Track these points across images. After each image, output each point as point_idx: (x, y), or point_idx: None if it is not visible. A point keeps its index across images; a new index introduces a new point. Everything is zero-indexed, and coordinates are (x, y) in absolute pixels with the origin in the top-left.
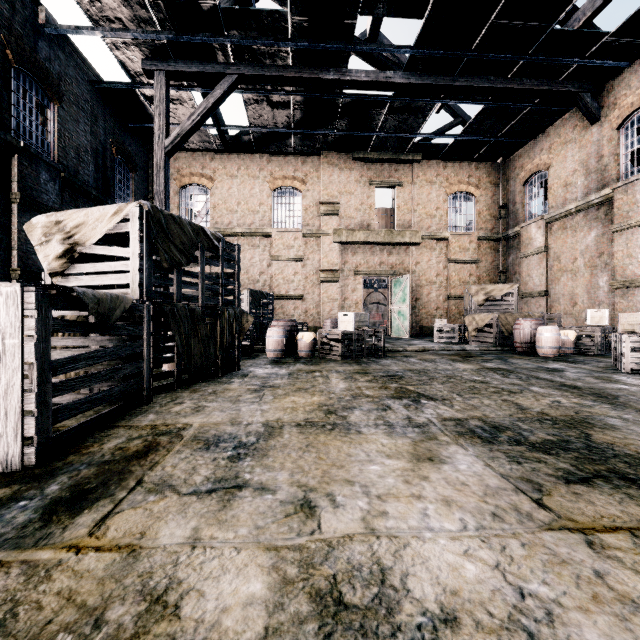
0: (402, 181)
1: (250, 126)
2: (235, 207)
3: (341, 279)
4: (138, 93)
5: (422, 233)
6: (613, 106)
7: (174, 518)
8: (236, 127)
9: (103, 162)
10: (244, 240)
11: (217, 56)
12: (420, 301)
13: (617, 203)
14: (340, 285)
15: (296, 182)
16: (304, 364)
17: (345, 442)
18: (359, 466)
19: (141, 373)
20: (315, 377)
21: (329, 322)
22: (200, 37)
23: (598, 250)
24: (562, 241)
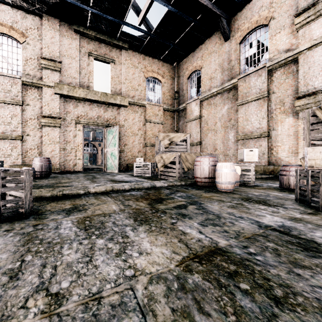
0: (114, 59)
1: None
2: None
3: (63, 126)
4: None
5: (129, 99)
6: (237, 30)
7: None
8: None
9: None
10: None
11: None
12: (127, 146)
13: (240, 88)
14: (62, 130)
15: (14, 32)
16: None
17: None
18: None
19: None
20: None
21: (37, 160)
22: None
23: (229, 117)
24: (209, 112)
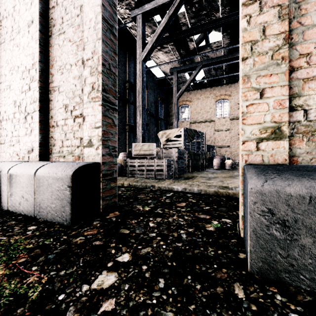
0: None
1: (206, 78)
2: (199, 111)
3: None
4: (167, 78)
5: None
6: None
7: (202, 180)
8: (200, 80)
9: (156, 104)
10: (203, 124)
11: (194, 61)
12: None
13: None
14: None
15: (226, 96)
16: (227, 170)
17: (232, 179)
18: (233, 180)
19: (185, 166)
20: (229, 172)
21: None
22: (189, 57)
23: None
24: None
